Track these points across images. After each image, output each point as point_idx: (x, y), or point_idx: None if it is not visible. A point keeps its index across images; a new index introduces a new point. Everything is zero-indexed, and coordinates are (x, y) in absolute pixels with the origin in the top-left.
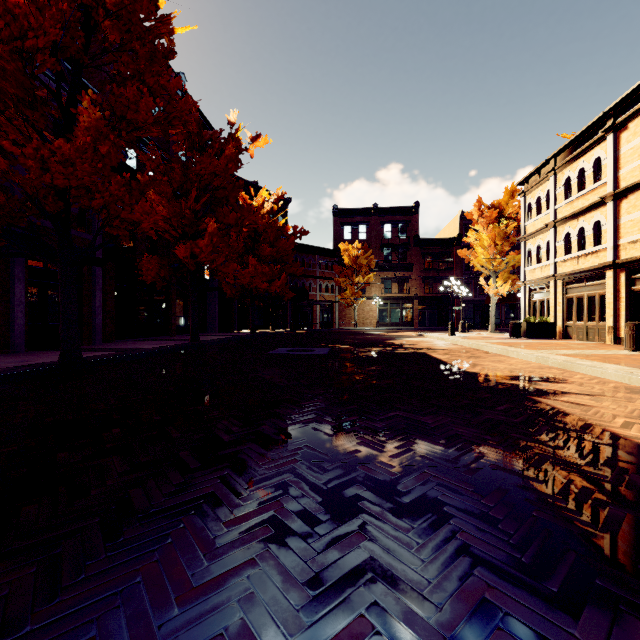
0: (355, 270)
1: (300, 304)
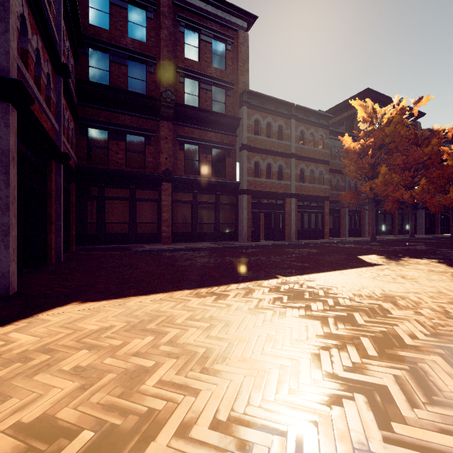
0: None
1: None
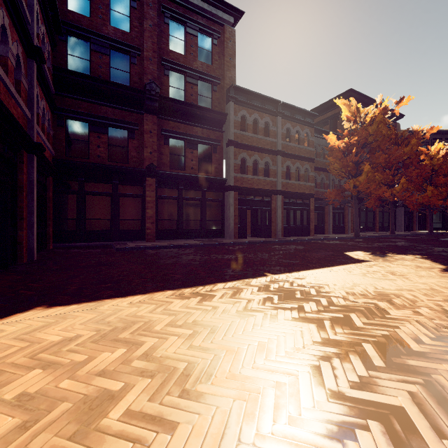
0: None
1: None
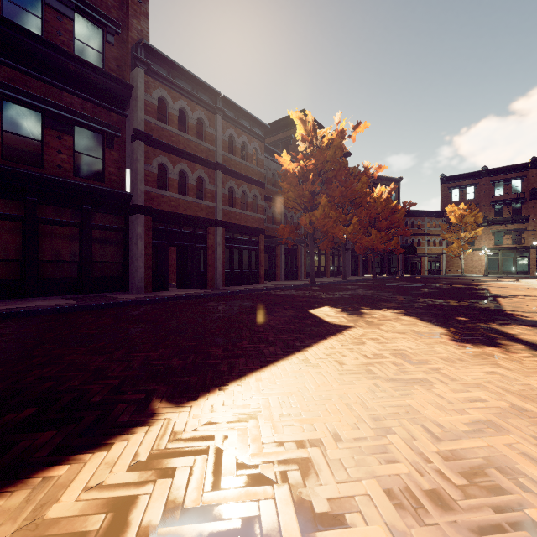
0: (461, 227)
1: (409, 256)
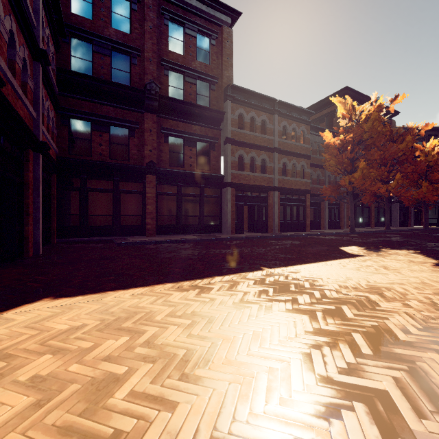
0: None
1: None
